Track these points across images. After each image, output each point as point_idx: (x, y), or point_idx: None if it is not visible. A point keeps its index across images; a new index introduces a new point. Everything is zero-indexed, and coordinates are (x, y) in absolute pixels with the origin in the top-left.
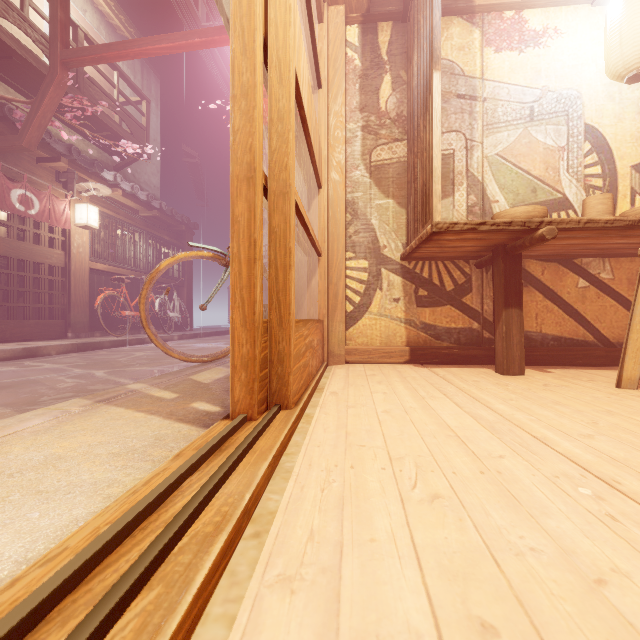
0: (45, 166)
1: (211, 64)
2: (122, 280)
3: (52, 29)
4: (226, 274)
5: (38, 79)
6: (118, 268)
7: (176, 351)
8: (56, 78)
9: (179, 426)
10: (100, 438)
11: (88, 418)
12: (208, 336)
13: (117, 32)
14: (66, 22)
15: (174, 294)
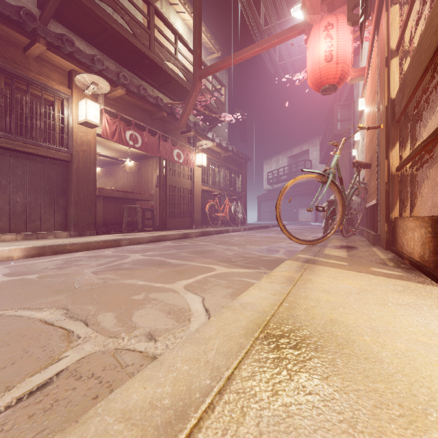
0: (184, 135)
1: (264, 53)
2: (216, 195)
3: (194, 60)
4: (325, 188)
5: (180, 89)
6: (212, 188)
7: (294, 237)
8: (196, 86)
9: (398, 281)
10: (361, 282)
11: (323, 271)
12: (257, 229)
13: (208, 51)
14: (200, 54)
15: (238, 202)
